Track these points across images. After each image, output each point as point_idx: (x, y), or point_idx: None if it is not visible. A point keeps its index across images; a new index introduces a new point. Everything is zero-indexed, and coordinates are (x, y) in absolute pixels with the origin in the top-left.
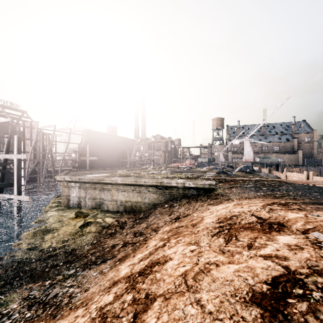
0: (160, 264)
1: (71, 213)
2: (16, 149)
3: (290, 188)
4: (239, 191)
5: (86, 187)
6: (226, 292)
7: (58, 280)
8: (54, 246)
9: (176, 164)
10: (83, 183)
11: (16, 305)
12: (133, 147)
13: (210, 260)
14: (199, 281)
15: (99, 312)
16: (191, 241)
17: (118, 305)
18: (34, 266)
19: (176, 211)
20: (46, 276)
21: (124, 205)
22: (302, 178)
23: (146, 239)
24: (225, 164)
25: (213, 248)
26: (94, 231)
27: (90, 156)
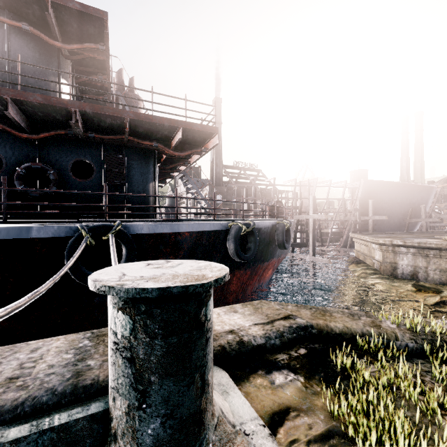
0: None
1: (405, 284)
2: (312, 210)
3: None
4: None
5: (429, 254)
6: None
7: None
8: None
9: None
10: (423, 249)
11: None
12: (428, 198)
13: None
14: None
15: None
16: None
17: None
18: None
19: None
20: None
21: None
22: None
23: None
24: None
25: None
26: None
27: (373, 215)
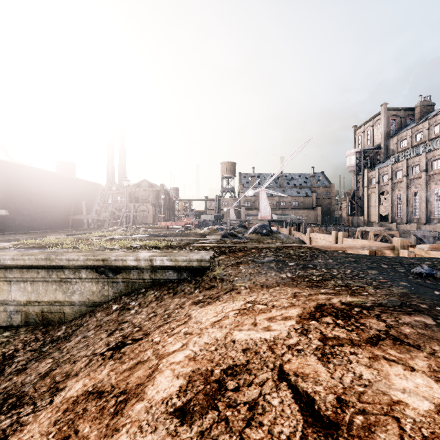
0: None
1: None
2: None
3: (331, 261)
4: (252, 269)
5: None
6: None
7: None
8: None
9: (164, 223)
10: None
11: None
12: (95, 195)
13: None
14: None
15: None
16: None
17: None
18: None
19: (129, 322)
20: None
21: (25, 312)
22: (329, 241)
23: (9, 433)
24: (237, 223)
25: None
26: None
27: None
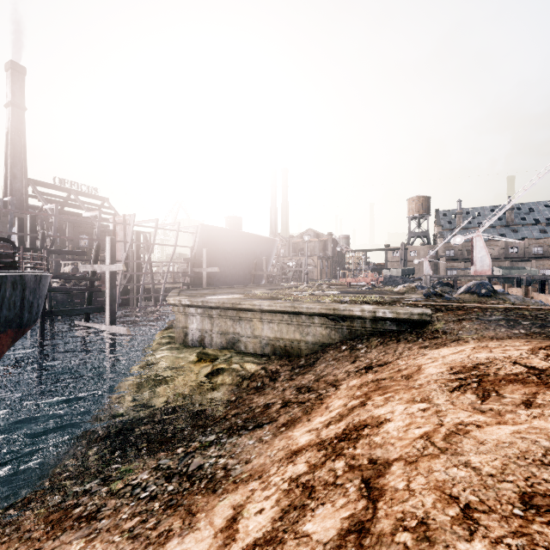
0: (371, 427)
1: (191, 354)
2: (109, 257)
3: None
4: (477, 325)
5: (213, 315)
6: (508, 455)
7: (195, 448)
8: (172, 402)
9: (347, 279)
10: (208, 309)
11: (147, 475)
12: (272, 251)
13: (463, 420)
14: (456, 443)
15: (293, 483)
16: (415, 398)
17: (324, 473)
18: (148, 428)
19: (364, 357)
20: (173, 442)
21: (273, 345)
22: None
23: (321, 398)
24: (435, 279)
25: (460, 406)
26: (229, 383)
27: (207, 266)
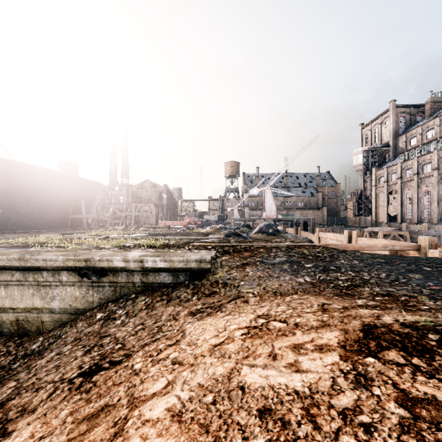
0: None
1: None
2: None
3: (356, 263)
4: (261, 272)
5: None
6: None
7: None
8: None
9: (165, 222)
10: None
11: None
12: (95, 194)
13: None
14: None
15: None
16: None
17: None
18: None
19: (112, 336)
20: None
21: None
22: (341, 241)
23: None
24: (241, 223)
25: None
26: None
27: None
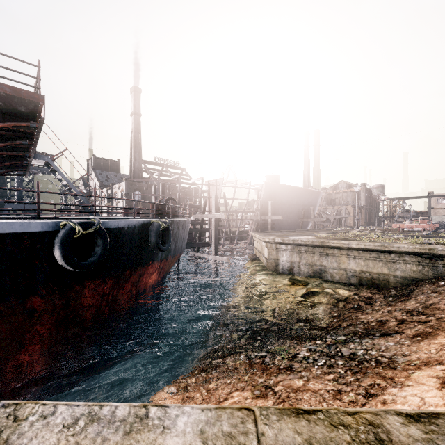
0: None
1: (283, 279)
2: (214, 209)
3: None
4: None
5: (301, 251)
6: None
7: (332, 342)
8: (279, 311)
9: (400, 225)
10: (297, 246)
11: (307, 353)
12: (317, 201)
13: None
14: None
15: None
16: None
17: None
18: (268, 327)
19: None
20: (305, 337)
21: (359, 277)
22: None
23: (444, 320)
24: None
25: None
26: (326, 303)
27: (271, 214)
